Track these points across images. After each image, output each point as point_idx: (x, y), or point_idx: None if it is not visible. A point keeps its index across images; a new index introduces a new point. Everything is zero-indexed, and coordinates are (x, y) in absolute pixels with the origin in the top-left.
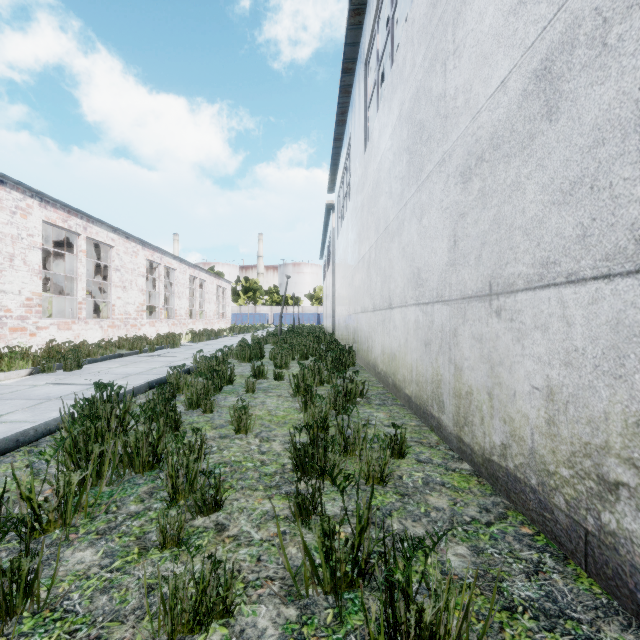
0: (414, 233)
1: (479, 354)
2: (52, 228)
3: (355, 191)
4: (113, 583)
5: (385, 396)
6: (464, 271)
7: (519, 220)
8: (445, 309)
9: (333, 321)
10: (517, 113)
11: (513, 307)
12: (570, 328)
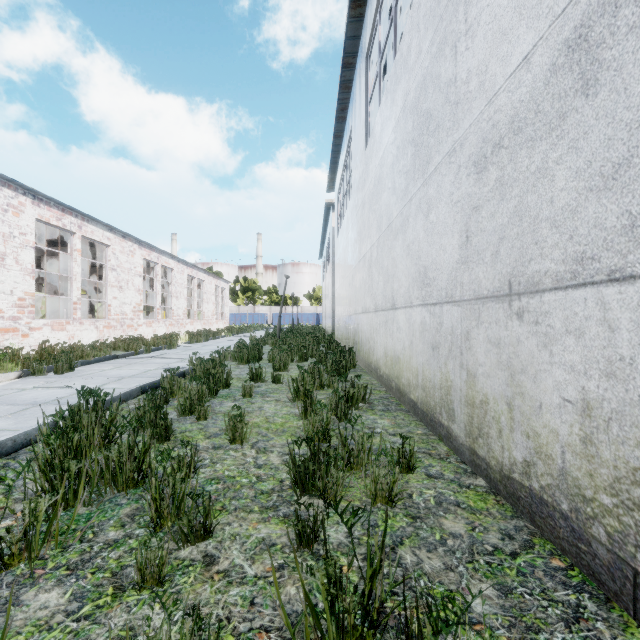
0: (420, 229)
1: (496, 360)
2: (46, 227)
3: (355, 189)
4: (79, 636)
5: (388, 401)
6: (478, 269)
7: (546, 211)
8: (456, 310)
9: (332, 321)
10: (544, 91)
11: (538, 309)
12: (613, 333)
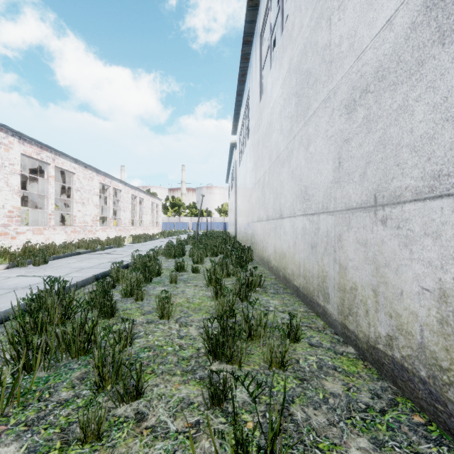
0: (302, 159)
1: (364, 256)
2: (29, 159)
3: (252, 131)
4: None
5: (277, 286)
6: (348, 187)
7: (407, 139)
8: (330, 218)
9: (235, 228)
10: (404, 45)
11: (400, 216)
12: None
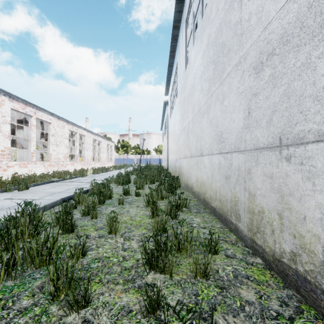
0: (218, 111)
1: (270, 186)
2: (17, 113)
3: (180, 92)
4: None
5: (199, 206)
6: (257, 131)
7: (309, 90)
8: (241, 156)
9: (167, 162)
10: (307, 12)
11: (303, 154)
12: None
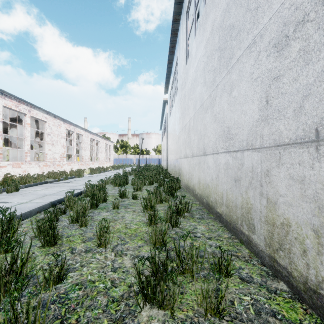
0: (224, 103)
1: (300, 193)
2: (11, 111)
3: (180, 89)
4: None
5: (202, 211)
6: (279, 123)
7: None
8: (256, 155)
9: (167, 162)
10: None
11: None
12: None
